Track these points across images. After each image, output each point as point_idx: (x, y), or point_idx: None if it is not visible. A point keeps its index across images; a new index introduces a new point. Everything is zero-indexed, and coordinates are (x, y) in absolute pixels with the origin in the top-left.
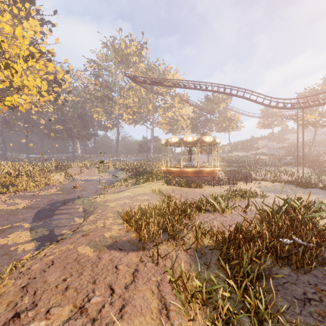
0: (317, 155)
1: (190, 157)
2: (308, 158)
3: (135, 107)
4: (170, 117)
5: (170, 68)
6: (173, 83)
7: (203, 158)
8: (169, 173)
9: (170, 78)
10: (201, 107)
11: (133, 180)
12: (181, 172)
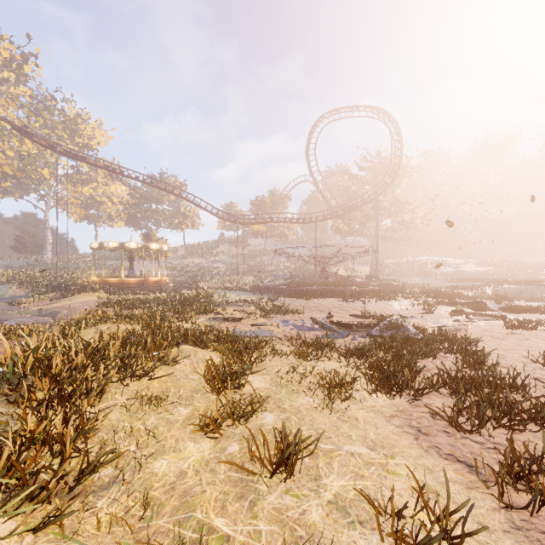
0: (267, 264)
1: (132, 265)
2: (258, 268)
3: (9, 166)
4: (88, 197)
5: (88, 116)
6: (106, 165)
7: (146, 265)
8: (104, 284)
9: (87, 131)
10: (143, 192)
11: (55, 293)
12: (121, 282)
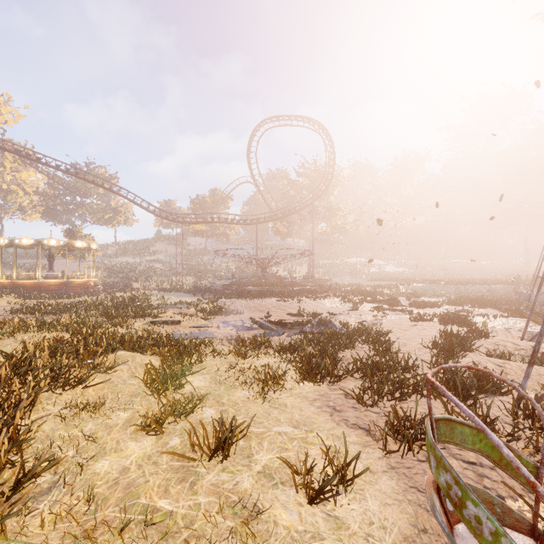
0: (208, 264)
1: (51, 265)
2: (198, 268)
3: None
4: None
5: None
6: (17, 149)
7: (69, 264)
8: (15, 287)
9: None
10: (65, 182)
11: None
12: (38, 285)
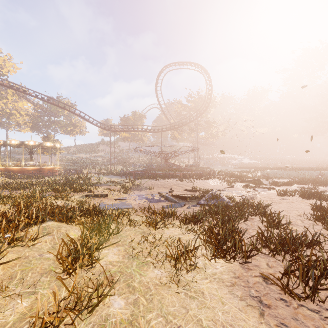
0: (131, 158)
1: (31, 158)
2: (125, 160)
3: None
4: None
5: None
6: (11, 85)
7: (46, 158)
8: (7, 171)
9: None
10: (44, 108)
11: None
12: (22, 170)
